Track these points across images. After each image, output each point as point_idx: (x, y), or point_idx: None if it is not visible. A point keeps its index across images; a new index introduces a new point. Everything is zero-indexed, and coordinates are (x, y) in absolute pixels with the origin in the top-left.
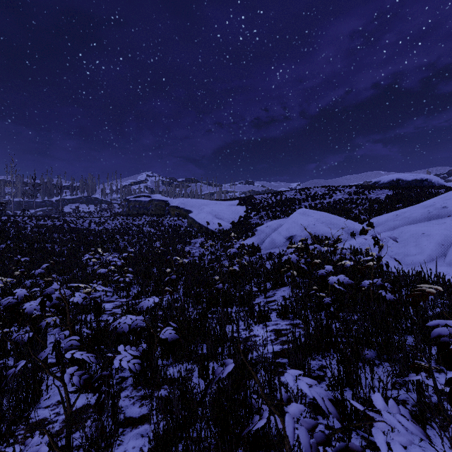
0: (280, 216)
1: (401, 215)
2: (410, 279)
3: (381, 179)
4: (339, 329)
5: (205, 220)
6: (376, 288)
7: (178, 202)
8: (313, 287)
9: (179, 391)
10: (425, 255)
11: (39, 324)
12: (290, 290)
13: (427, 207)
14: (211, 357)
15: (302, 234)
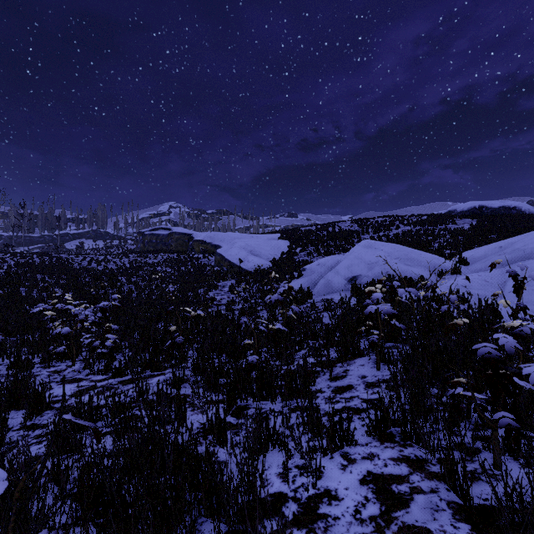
0: (335, 252)
1: (507, 246)
2: None
3: (456, 207)
4: None
5: (237, 257)
6: None
7: (204, 235)
8: (455, 379)
9: None
10: None
11: None
12: (373, 365)
13: None
14: None
15: (369, 273)
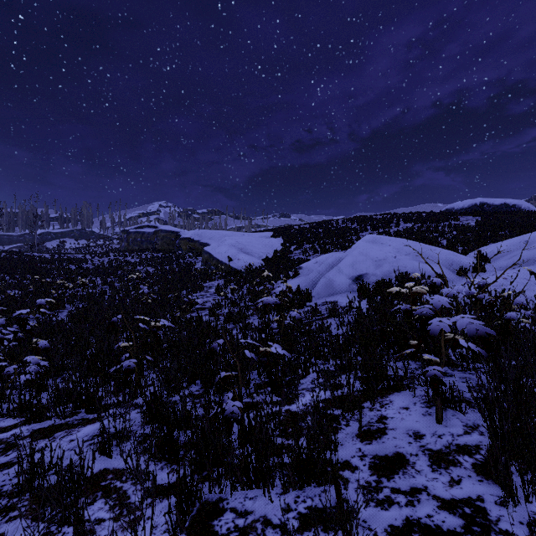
0: (332, 249)
1: (535, 240)
2: None
3: (454, 205)
4: None
5: (226, 255)
6: None
7: (192, 233)
8: None
9: None
10: None
11: None
12: (425, 410)
13: None
14: None
15: (377, 271)
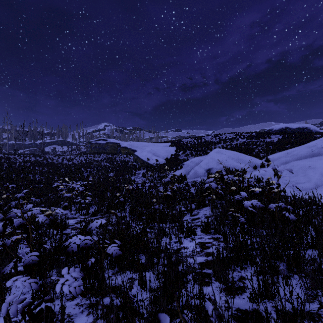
0: (201, 154)
1: (291, 153)
2: (305, 202)
3: (273, 127)
4: (252, 244)
5: (146, 157)
6: (279, 209)
7: (126, 144)
8: (230, 209)
9: (121, 299)
10: (312, 183)
11: (6, 242)
12: (210, 210)
13: (311, 147)
14: (149, 267)
15: (217, 167)
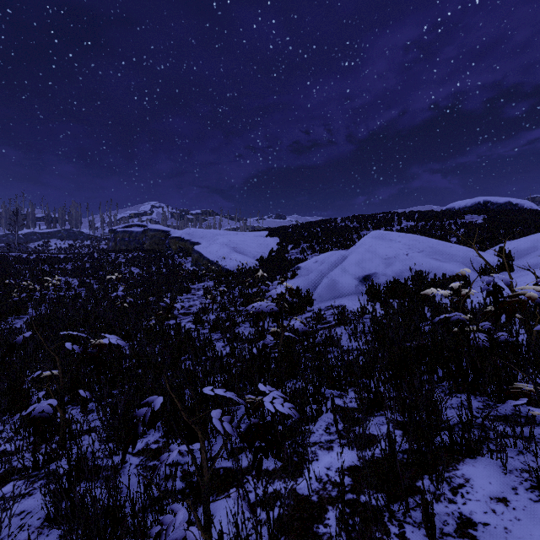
0: (332, 248)
1: None
2: None
3: (454, 204)
4: None
5: (217, 255)
6: None
7: (182, 232)
8: None
9: None
10: None
11: None
12: None
13: None
14: None
15: (388, 271)
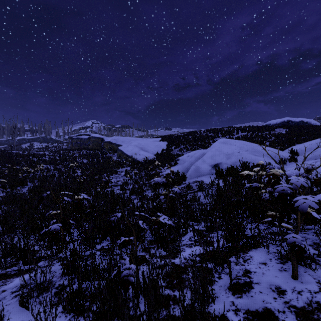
0: (198, 148)
1: None
2: None
3: (270, 122)
4: None
5: (132, 152)
6: None
7: (111, 138)
8: None
9: None
10: None
11: None
12: (280, 265)
13: None
14: None
15: (228, 161)
